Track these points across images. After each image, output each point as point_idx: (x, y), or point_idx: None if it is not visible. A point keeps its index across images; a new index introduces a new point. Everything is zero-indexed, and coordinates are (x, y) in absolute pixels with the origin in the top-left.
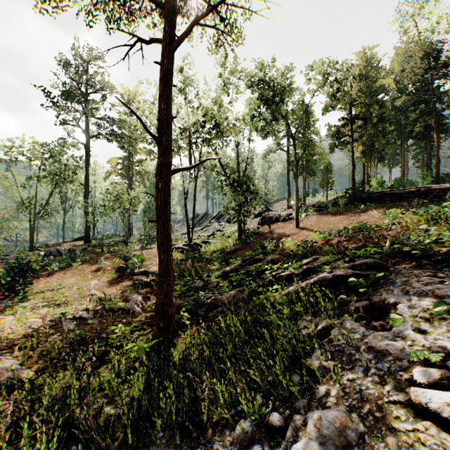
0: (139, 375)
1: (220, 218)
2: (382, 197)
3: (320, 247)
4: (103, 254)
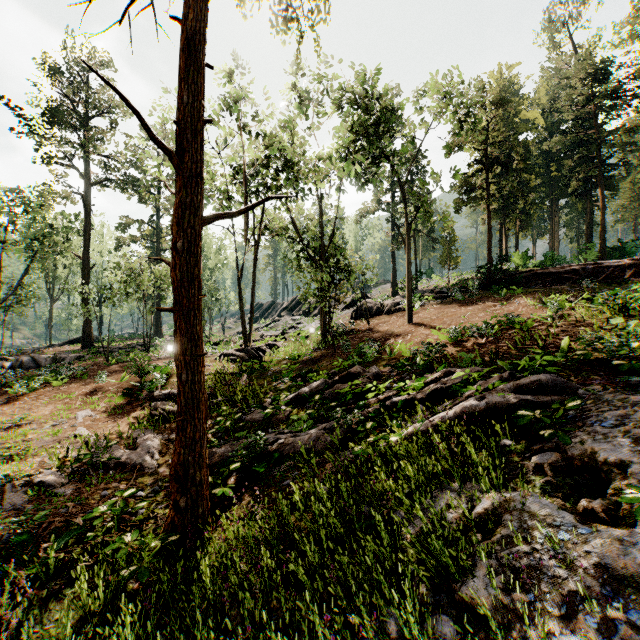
0: (126, 620)
1: (294, 309)
2: (532, 279)
3: (450, 353)
4: (107, 365)
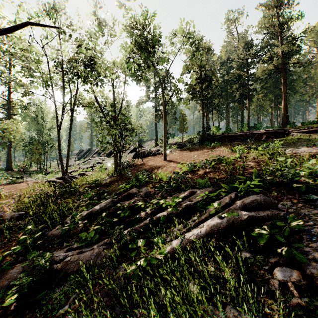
0: None
1: (101, 153)
2: (223, 138)
3: (190, 178)
4: None
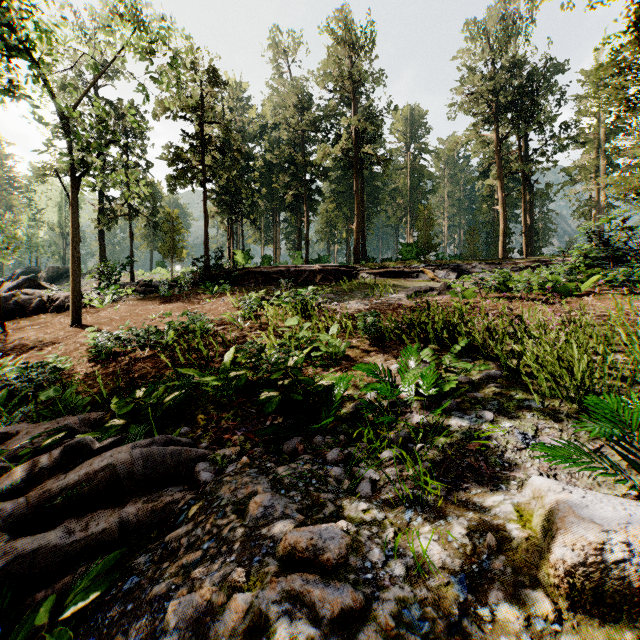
0: None
1: None
2: (247, 277)
3: (79, 378)
4: None
